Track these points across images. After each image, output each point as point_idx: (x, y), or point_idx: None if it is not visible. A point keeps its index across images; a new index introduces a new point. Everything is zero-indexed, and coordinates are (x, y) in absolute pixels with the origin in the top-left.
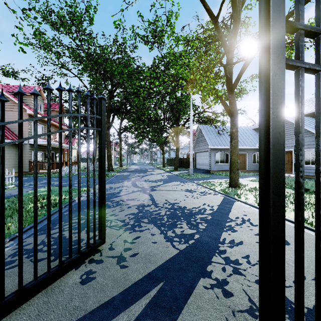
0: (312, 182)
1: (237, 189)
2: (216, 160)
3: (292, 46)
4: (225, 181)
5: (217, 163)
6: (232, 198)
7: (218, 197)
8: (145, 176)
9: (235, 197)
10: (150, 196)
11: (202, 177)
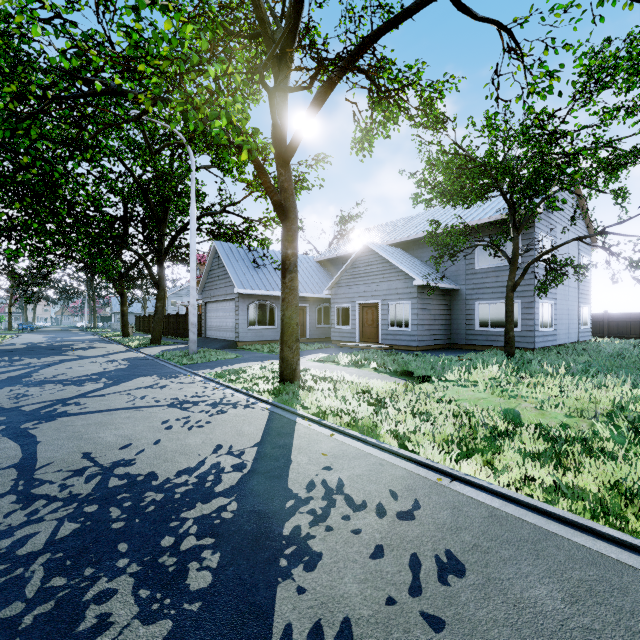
0: (412, 358)
1: (298, 384)
2: (250, 319)
3: (389, 107)
4: (271, 365)
5: (252, 326)
6: (289, 412)
7: (257, 415)
8: (52, 367)
9: (296, 410)
10: (22, 449)
11: (220, 358)
